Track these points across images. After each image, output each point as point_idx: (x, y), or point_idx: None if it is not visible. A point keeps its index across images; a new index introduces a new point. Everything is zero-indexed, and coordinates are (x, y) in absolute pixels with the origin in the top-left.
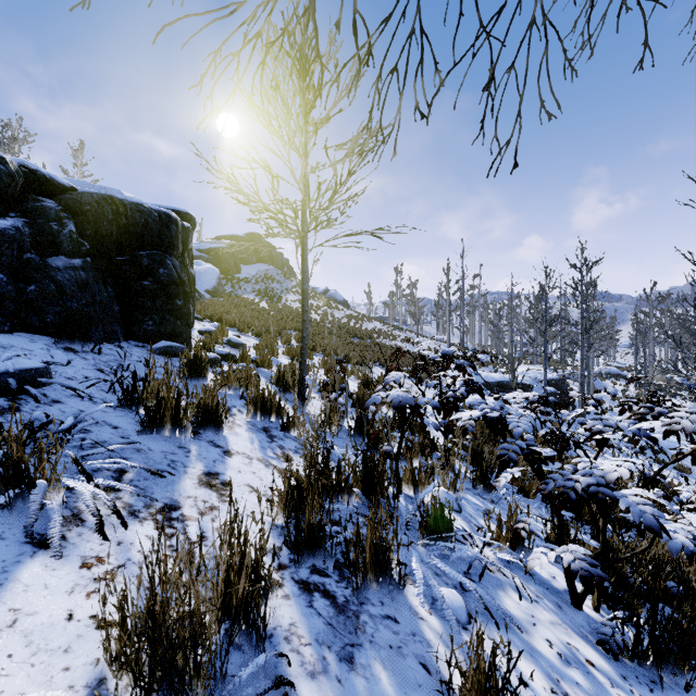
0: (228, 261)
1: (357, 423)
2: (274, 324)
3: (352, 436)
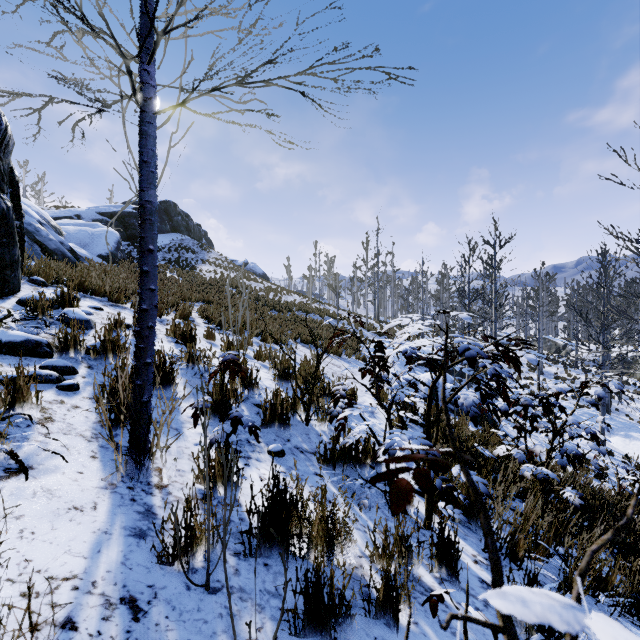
0: (136, 227)
1: (264, 518)
2: (171, 294)
3: (253, 553)
